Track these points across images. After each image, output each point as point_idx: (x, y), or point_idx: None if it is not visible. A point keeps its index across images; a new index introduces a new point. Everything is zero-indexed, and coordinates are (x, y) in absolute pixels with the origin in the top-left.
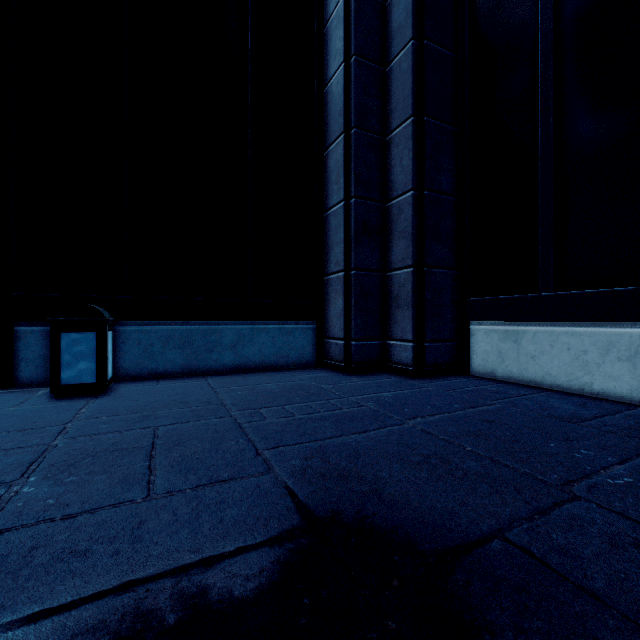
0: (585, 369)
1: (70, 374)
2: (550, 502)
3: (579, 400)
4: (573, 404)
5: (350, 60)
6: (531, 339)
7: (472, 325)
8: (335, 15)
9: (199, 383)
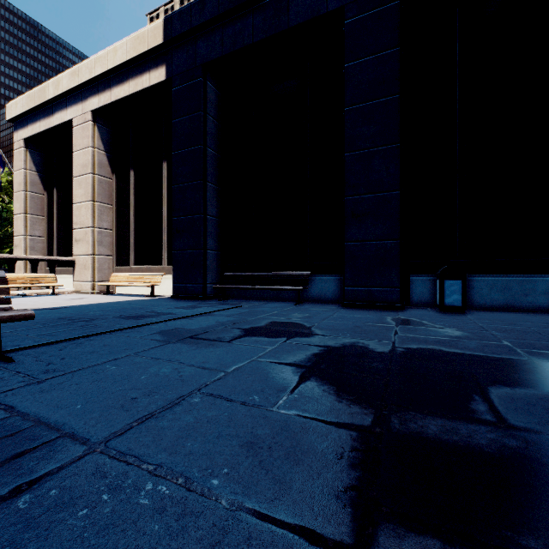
0: None
1: (448, 301)
2: None
3: None
4: None
5: None
6: None
7: None
8: None
9: (524, 315)
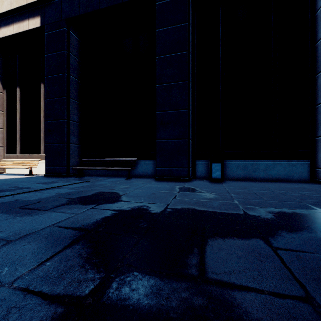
0: None
1: (214, 175)
2: None
3: None
4: None
5: None
6: None
7: None
8: None
9: (253, 182)
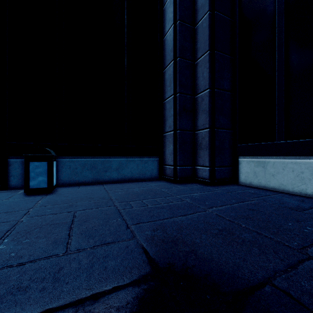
0: (302, 181)
1: (34, 183)
2: (296, 260)
3: (300, 198)
4: (297, 200)
5: (176, 23)
6: (272, 165)
7: (240, 158)
8: (169, 0)
9: (99, 188)
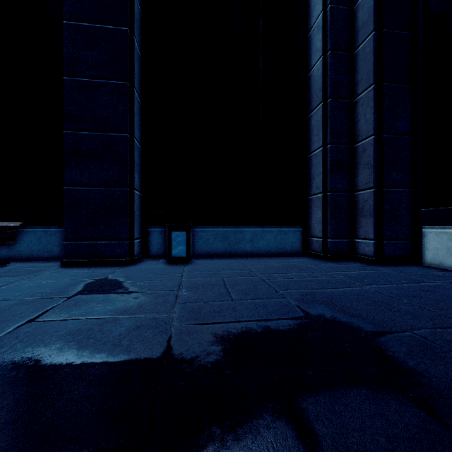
0: None
1: (175, 252)
2: (451, 326)
3: None
4: None
5: (326, 54)
6: None
7: (424, 229)
8: (316, 25)
9: (234, 260)
